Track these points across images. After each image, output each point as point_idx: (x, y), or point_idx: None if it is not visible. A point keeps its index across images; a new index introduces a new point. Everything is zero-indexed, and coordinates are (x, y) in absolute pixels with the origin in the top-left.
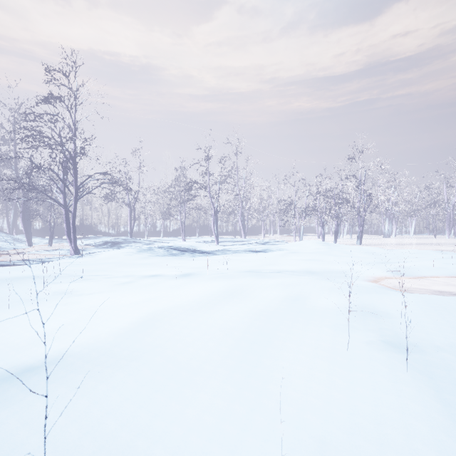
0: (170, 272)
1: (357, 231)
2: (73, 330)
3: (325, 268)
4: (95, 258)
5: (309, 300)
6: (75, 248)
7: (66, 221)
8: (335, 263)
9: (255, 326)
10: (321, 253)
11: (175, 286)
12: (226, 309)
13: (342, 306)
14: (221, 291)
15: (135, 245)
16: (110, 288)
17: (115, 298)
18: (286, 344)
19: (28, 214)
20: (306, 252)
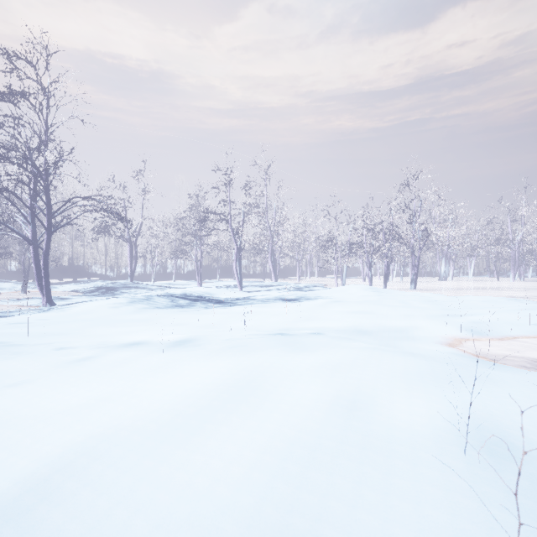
0: (162, 337)
1: (407, 273)
2: None
3: (380, 325)
4: (66, 314)
5: (377, 409)
6: (47, 297)
7: (35, 262)
8: (391, 317)
9: (274, 501)
10: (371, 302)
11: (156, 368)
12: (223, 439)
13: (439, 424)
14: (223, 385)
15: (134, 292)
16: (49, 373)
17: (44, 396)
18: None
19: None
20: (352, 301)
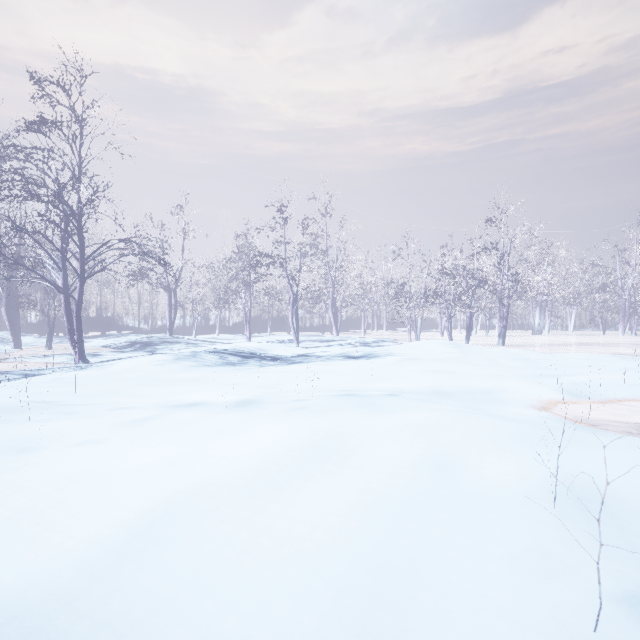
0: (220, 397)
1: (494, 326)
2: (3, 543)
3: (463, 386)
4: (107, 372)
5: (466, 468)
6: (80, 353)
7: (67, 313)
8: (476, 378)
9: (372, 544)
10: (452, 360)
11: (223, 428)
12: (312, 493)
13: (531, 482)
14: (302, 445)
15: (175, 347)
16: (110, 433)
17: (113, 455)
18: (446, 608)
19: (14, 302)
20: (430, 359)
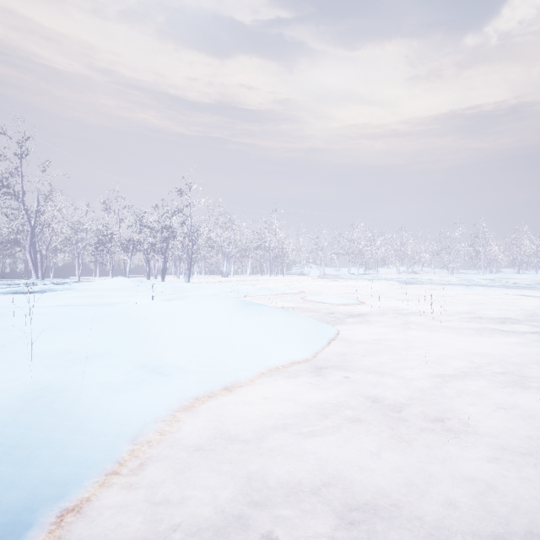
0: None
1: (206, 272)
2: None
3: (94, 302)
4: None
5: None
6: None
7: None
8: (117, 297)
9: None
10: (116, 289)
11: None
12: None
13: None
14: None
15: None
16: None
17: None
18: None
19: None
20: (98, 289)
